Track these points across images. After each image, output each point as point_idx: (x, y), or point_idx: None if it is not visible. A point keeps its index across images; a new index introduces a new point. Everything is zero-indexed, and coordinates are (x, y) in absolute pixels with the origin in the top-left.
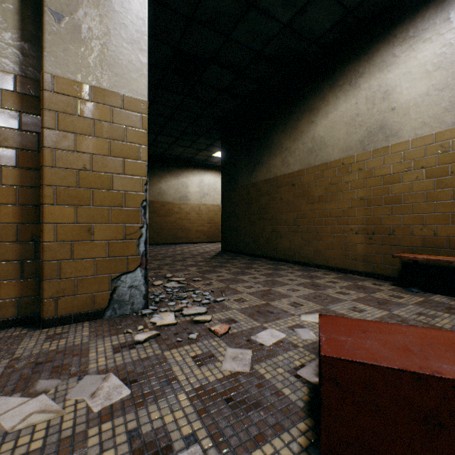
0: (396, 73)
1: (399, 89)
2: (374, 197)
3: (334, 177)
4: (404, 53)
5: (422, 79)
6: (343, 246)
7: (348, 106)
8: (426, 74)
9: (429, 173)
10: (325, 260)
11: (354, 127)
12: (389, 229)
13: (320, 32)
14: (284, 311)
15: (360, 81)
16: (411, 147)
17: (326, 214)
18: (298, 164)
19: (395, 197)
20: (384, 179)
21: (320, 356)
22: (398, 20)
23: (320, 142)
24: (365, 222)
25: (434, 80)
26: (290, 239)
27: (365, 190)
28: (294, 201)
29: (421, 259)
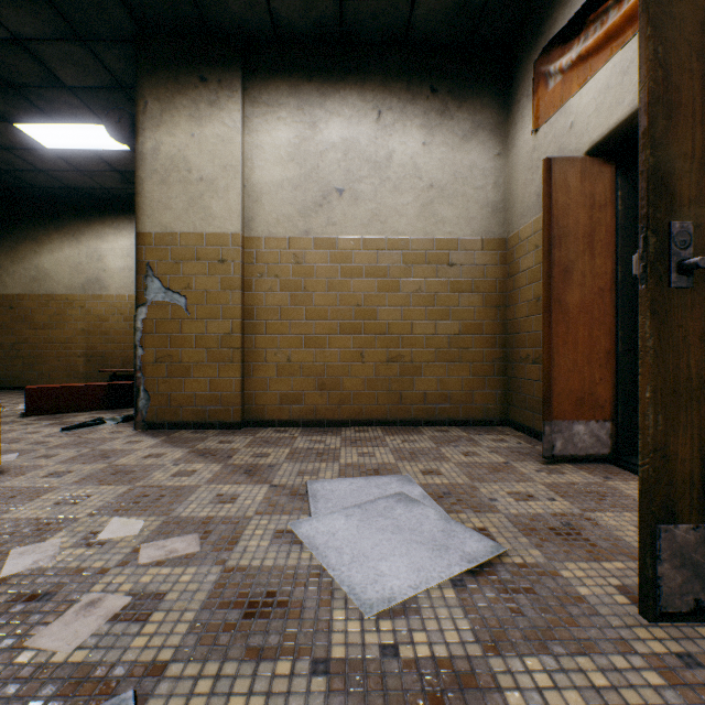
0: (108, 246)
1: (109, 258)
2: (93, 330)
3: (60, 309)
4: (113, 236)
5: (122, 259)
6: (69, 367)
7: (73, 253)
8: (124, 257)
9: (125, 318)
10: (51, 381)
11: (78, 272)
12: (104, 354)
13: (45, 186)
14: (7, 406)
15: (83, 238)
16: (117, 300)
17: (53, 340)
18: (19, 288)
19: (107, 331)
20: (100, 318)
21: (26, 388)
22: (109, 211)
23: (47, 274)
24: (87, 348)
25: (128, 262)
26: (9, 365)
27: (86, 324)
28: (15, 325)
29: (116, 371)
